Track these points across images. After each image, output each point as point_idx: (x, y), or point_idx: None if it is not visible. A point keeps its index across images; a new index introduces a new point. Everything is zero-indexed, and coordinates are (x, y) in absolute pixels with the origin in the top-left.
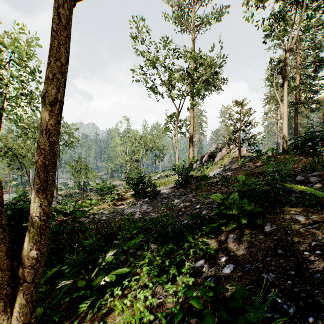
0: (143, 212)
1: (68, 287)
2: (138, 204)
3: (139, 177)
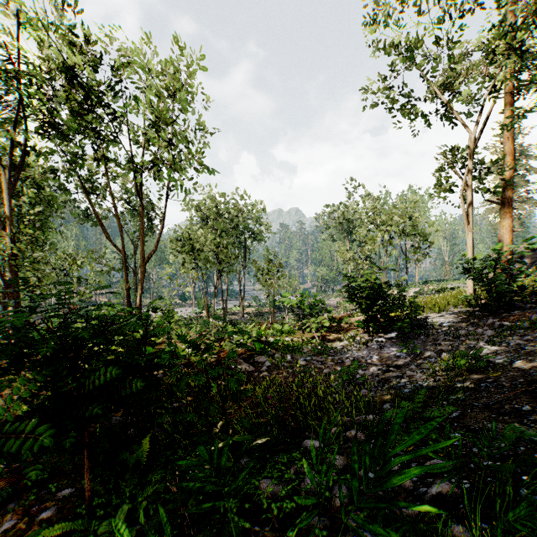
0: (387, 366)
1: None
2: (373, 344)
3: (377, 286)
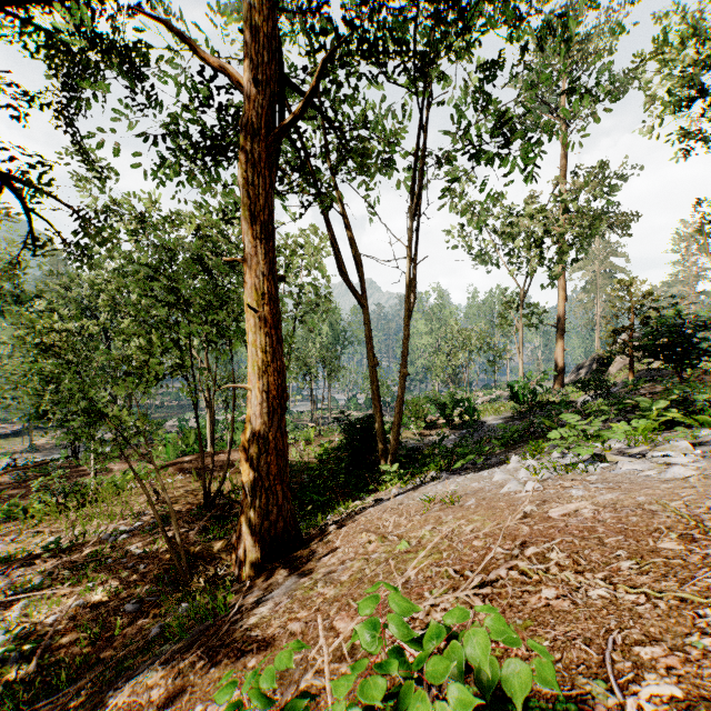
0: None
1: (408, 460)
2: (452, 437)
3: (454, 401)
